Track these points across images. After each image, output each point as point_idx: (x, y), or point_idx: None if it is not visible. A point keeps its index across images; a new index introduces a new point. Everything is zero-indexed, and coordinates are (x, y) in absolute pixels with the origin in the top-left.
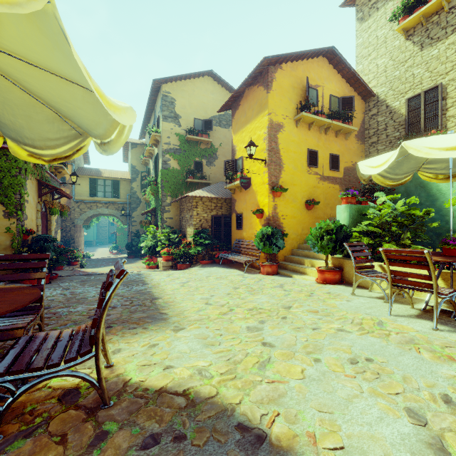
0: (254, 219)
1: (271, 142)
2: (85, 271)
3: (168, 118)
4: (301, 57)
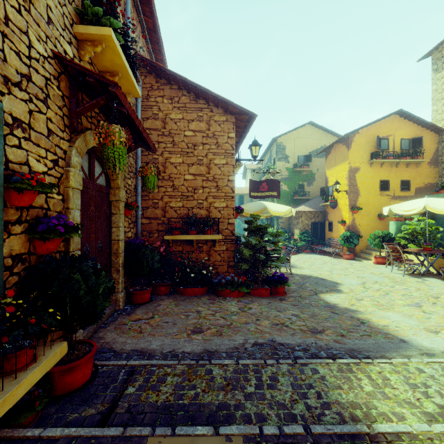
0: (339, 226)
1: (350, 180)
2: None
3: (281, 159)
4: (373, 123)
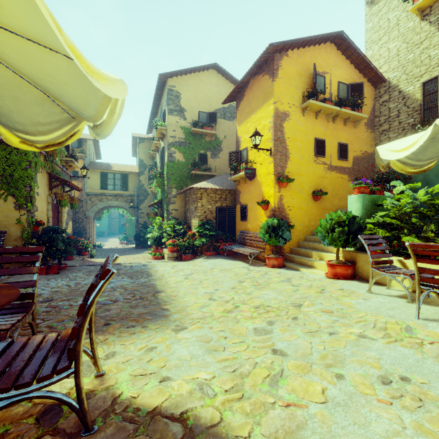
0: (258, 210)
1: (276, 132)
2: (94, 261)
3: (173, 112)
4: (307, 43)
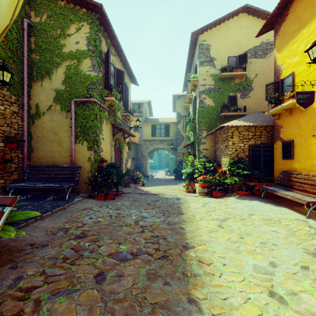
0: (315, 145)
1: None
2: (142, 190)
3: (204, 63)
4: None
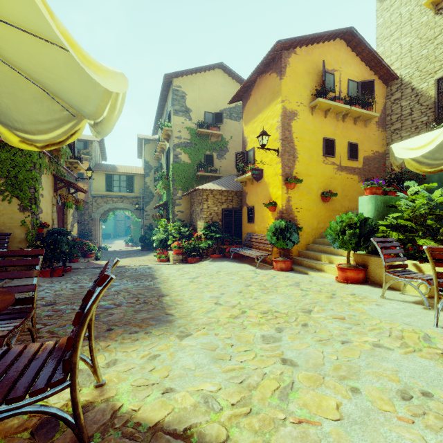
0: (266, 212)
1: (284, 131)
2: (99, 264)
3: (179, 112)
4: (316, 40)
